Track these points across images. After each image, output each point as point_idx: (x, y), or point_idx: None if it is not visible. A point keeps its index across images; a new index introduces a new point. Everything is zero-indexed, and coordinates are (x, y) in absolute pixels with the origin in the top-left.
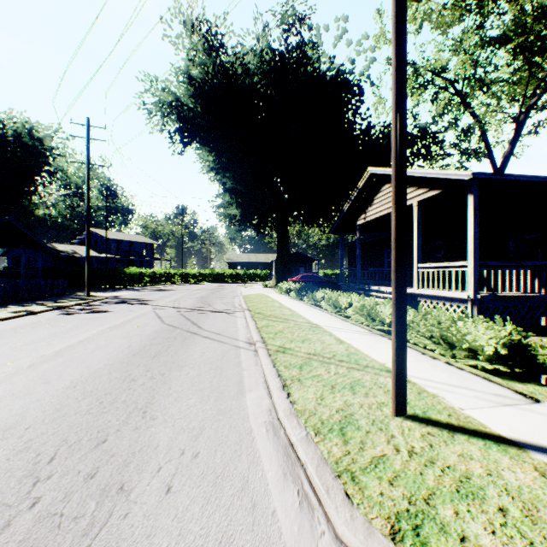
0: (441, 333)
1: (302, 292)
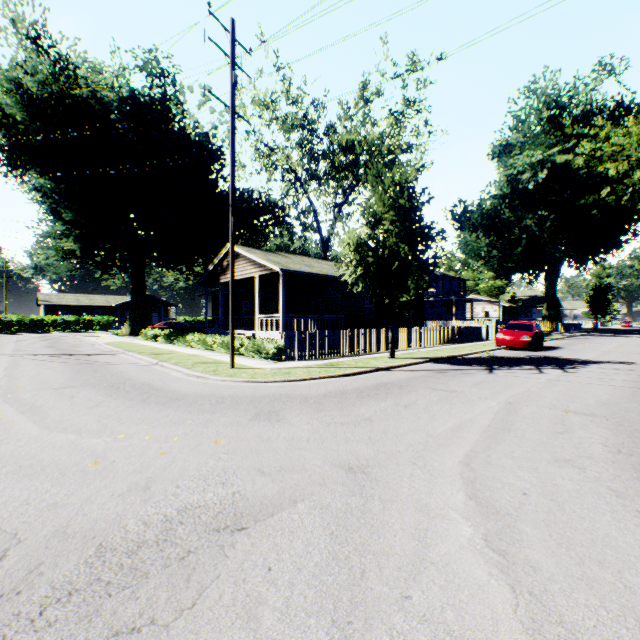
0: (258, 349)
1: (172, 337)
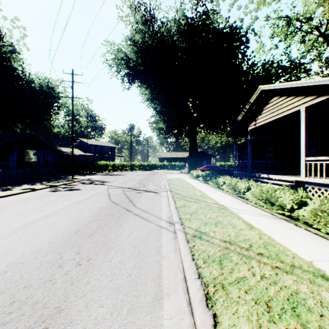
0: None
1: (207, 178)
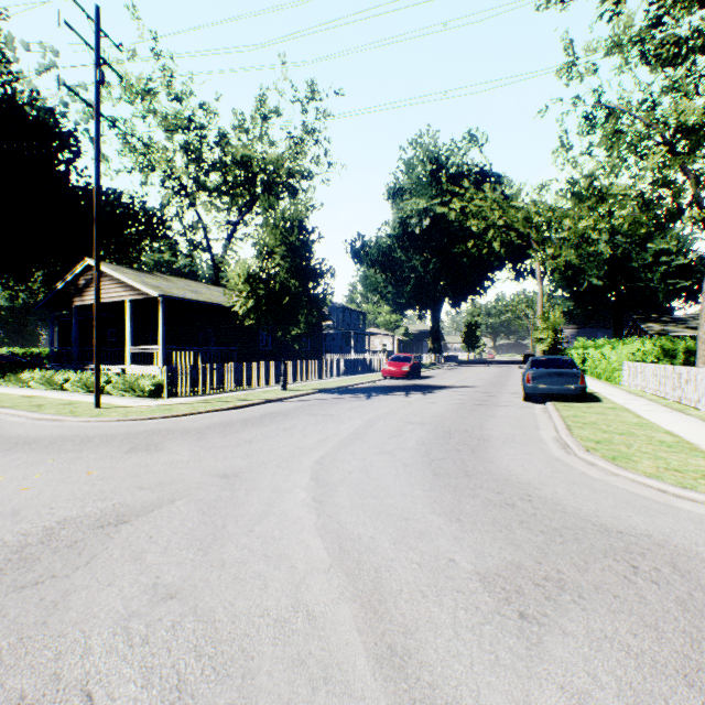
0: (132, 386)
1: None
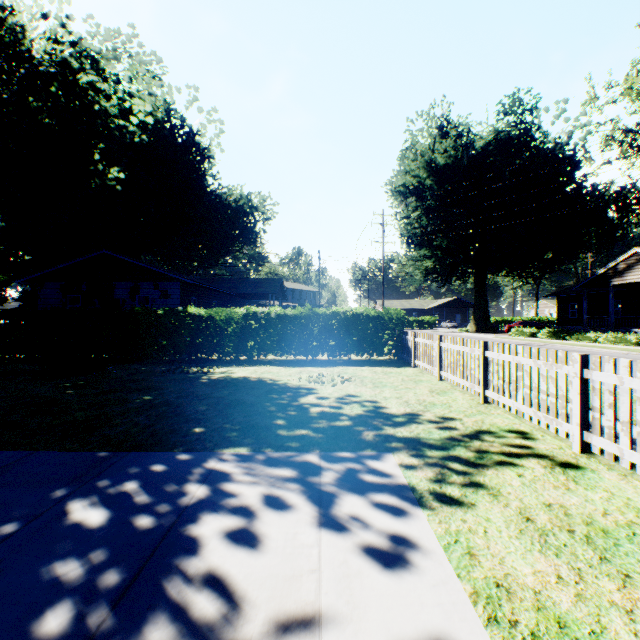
0: None
1: (560, 334)
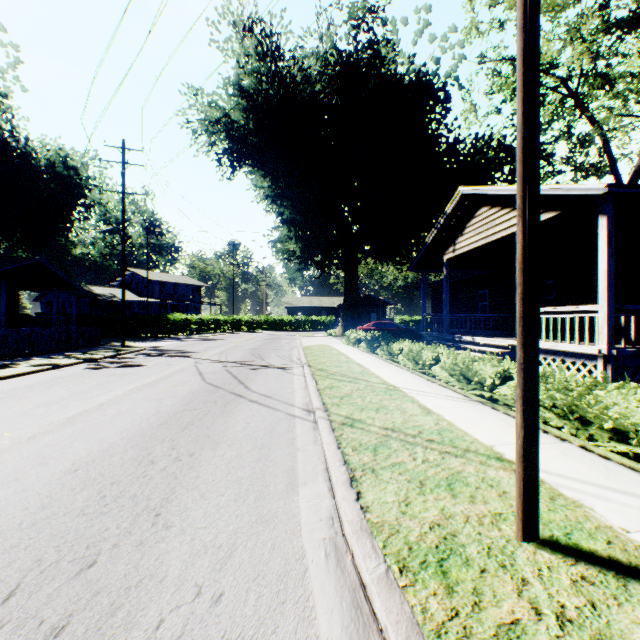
0: (570, 404)
1: (374, 343)
